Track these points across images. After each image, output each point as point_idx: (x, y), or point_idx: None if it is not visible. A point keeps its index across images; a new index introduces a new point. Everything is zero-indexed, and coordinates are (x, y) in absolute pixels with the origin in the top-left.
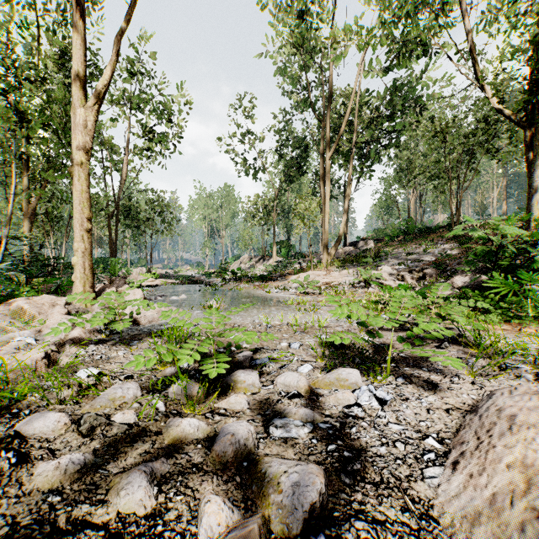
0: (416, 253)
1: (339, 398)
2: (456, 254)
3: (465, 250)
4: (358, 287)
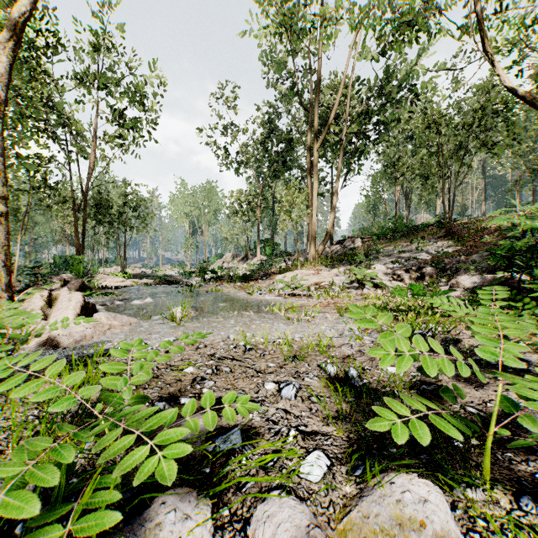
0: (408, 251)
1: None
2: (452, 252)
3: (462, 248)
4: (351, 288)
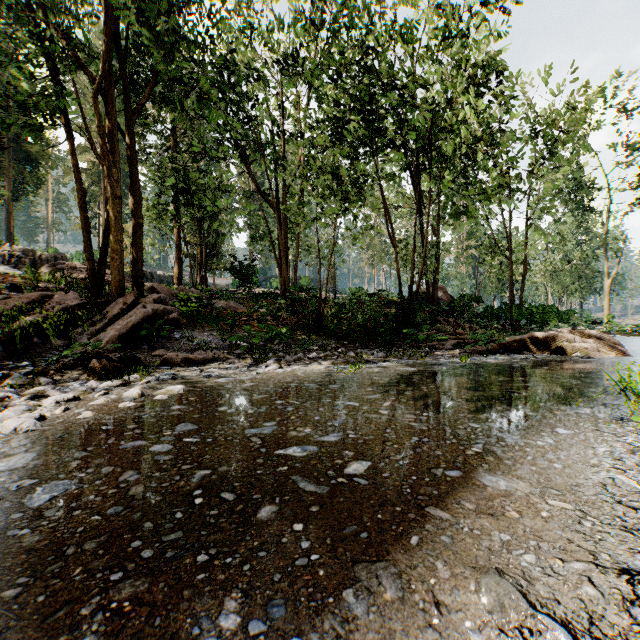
0: None
1: None
2: None
3: None
4: None
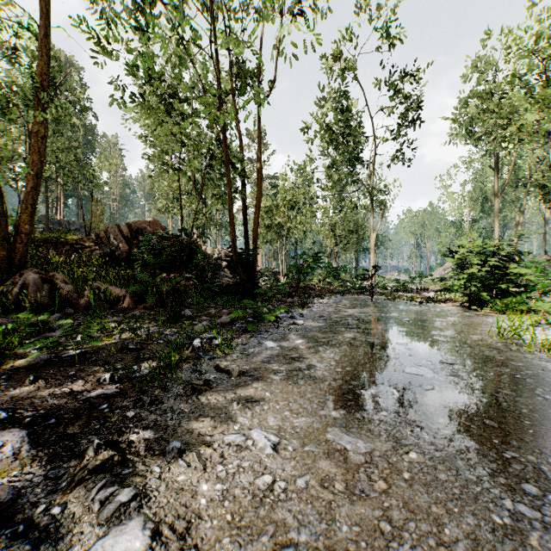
0: None
1: None
2: None
3: None
4: None
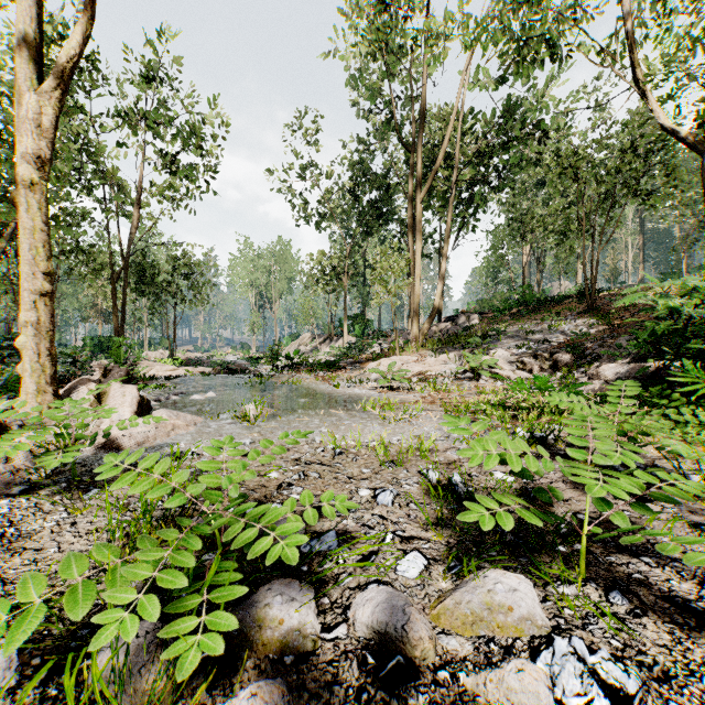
0: (539, 332)
1: (512, 687)
2: (594, 333)
3: (606, 327)
4: (463, 379)
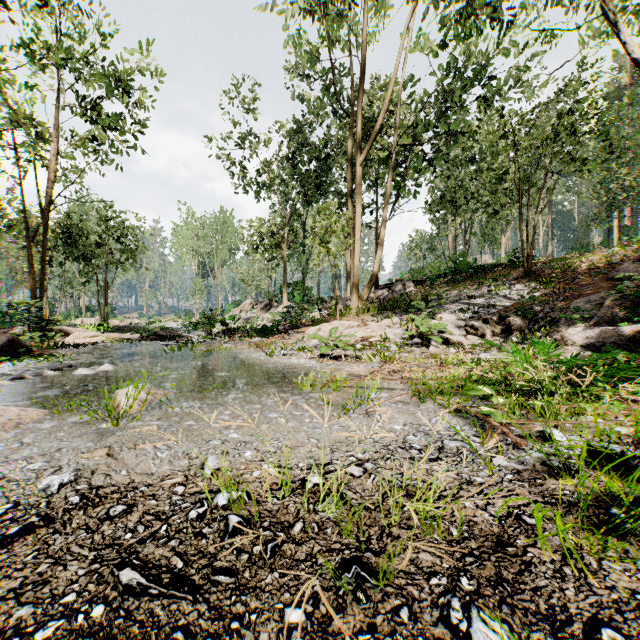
0: (479, 296)
1: None
2: (540, 297)
3: (551, 291)
4: (411, 345)
